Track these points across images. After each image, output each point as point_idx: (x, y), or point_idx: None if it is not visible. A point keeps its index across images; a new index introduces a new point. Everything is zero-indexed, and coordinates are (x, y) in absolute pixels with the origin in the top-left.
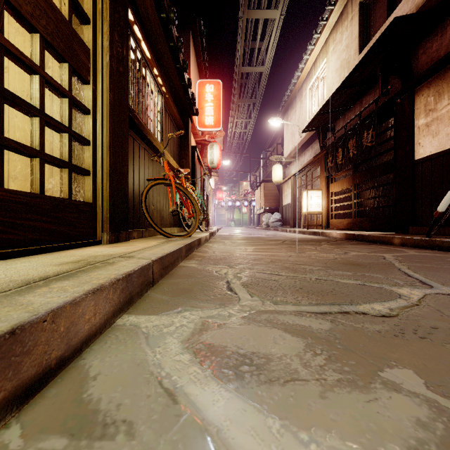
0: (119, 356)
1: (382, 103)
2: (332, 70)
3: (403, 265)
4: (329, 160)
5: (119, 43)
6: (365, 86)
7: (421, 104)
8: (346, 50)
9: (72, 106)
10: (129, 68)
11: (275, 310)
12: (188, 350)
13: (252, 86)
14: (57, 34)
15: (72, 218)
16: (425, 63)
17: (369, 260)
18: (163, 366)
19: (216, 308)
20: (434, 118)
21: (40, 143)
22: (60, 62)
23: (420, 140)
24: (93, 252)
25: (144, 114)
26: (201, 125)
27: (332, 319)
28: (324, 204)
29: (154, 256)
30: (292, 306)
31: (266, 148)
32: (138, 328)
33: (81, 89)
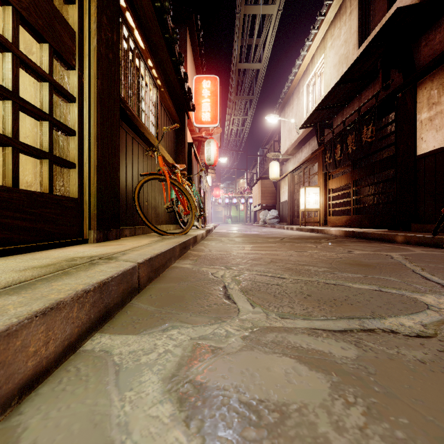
0: (71, 408)
1: (382, 98)
2: (330, 66)
3: (415, 266)
4: (327, 157)
5: (108, 27)
6: (365, 80)
7: (424, 97)
8: (344, 45)
9: (53, 91)
10: (120, 57)
11: (283, 327)
12: (170, 396)
13: (249, 83)
14: (34, 10)
15: (53, 214)
16: (428, 56)
17: (376, 260)
18: (131, 429)
19: (210, 323)
20: (437, 112)
21: (13, 129)
22: (40, 42)
23: (423, 135)
24: (73, 253)
25: (138, 106)
26: (198, 121)
27: (356, 341)
28: (322, 201)
29: (141, 258)
30: (302, 321)
31: (263, 146)
32: (109, 355)
33: (66, 75)
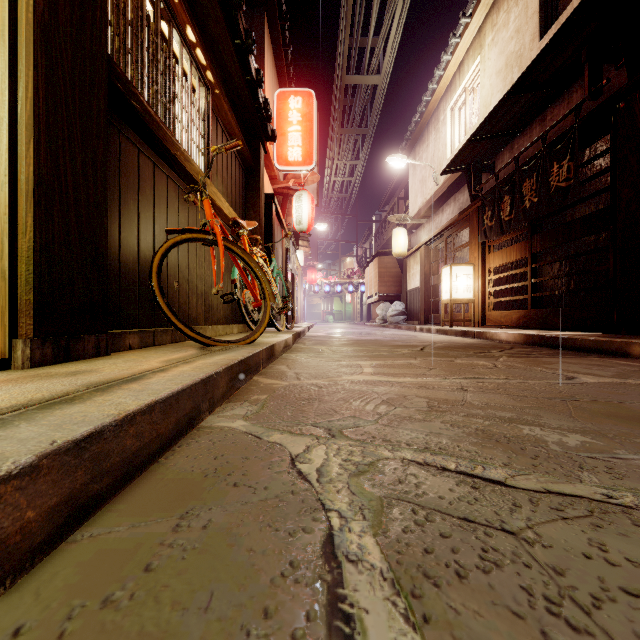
0: None
1: (588, 112)
2: (491, 73)
3: None
4: (487, 216)
5: None
6: (553, 90)
7: None
8: (515, 37)
9: None
10: (123, 0)
11: None
12: None
13: (362, 108)
14: None
15: None
16: None
17: None
18: None
19: None
20: None
21: None
22: None
23: None
24: None
25: (165, 108)
26: (282, 161)
27: None
28: (477, 288)
29: (33, 448)
30: None
31: (381, 207)
32: None
33: None
